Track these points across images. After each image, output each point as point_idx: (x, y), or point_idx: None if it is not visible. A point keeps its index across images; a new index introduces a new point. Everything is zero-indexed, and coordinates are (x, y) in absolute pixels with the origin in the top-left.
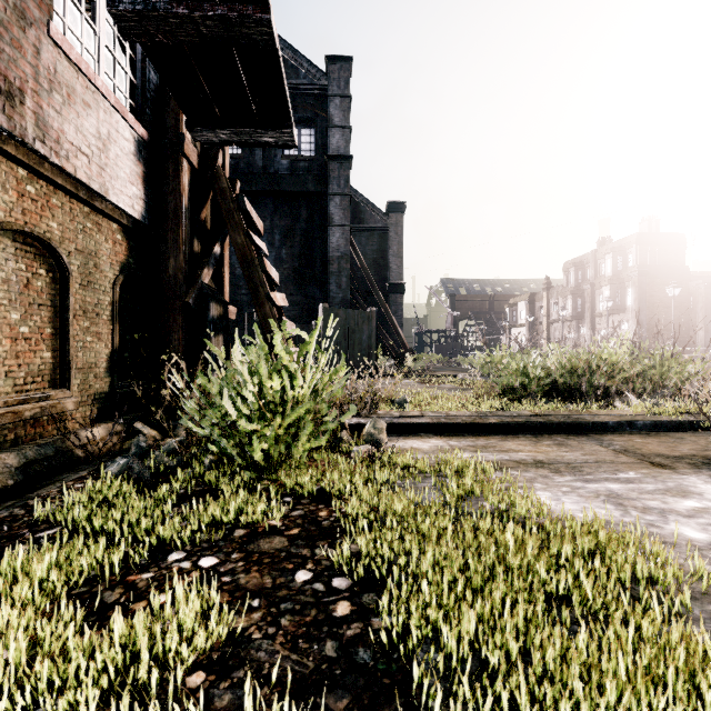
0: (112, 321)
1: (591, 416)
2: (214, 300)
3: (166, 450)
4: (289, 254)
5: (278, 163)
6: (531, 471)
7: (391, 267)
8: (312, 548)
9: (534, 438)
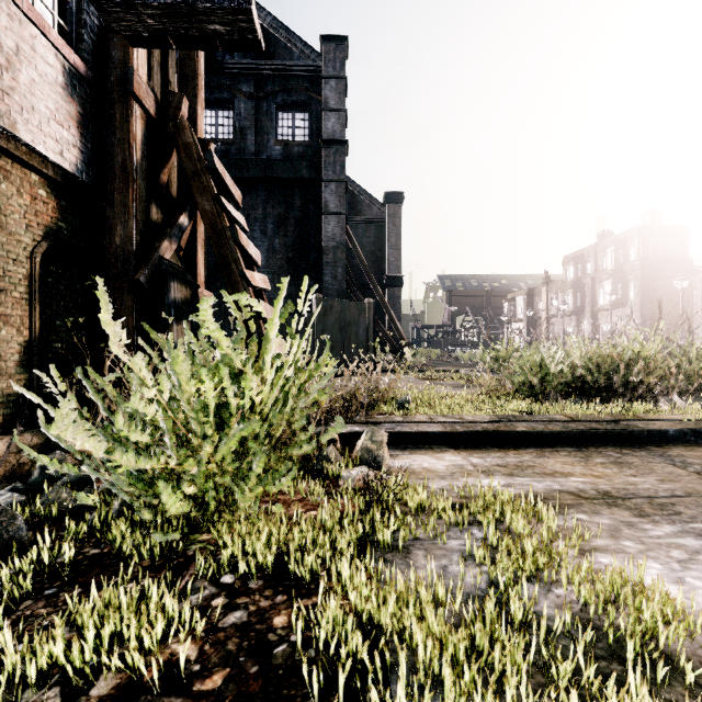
0: (30, 300)
1: (643, 422)
2: (178, 280)
3: (72, 479)
4: (282, 244)
5: (271, 149)
6: (604, 513)
7: (389, 259)
8: None
9: (579, 452)
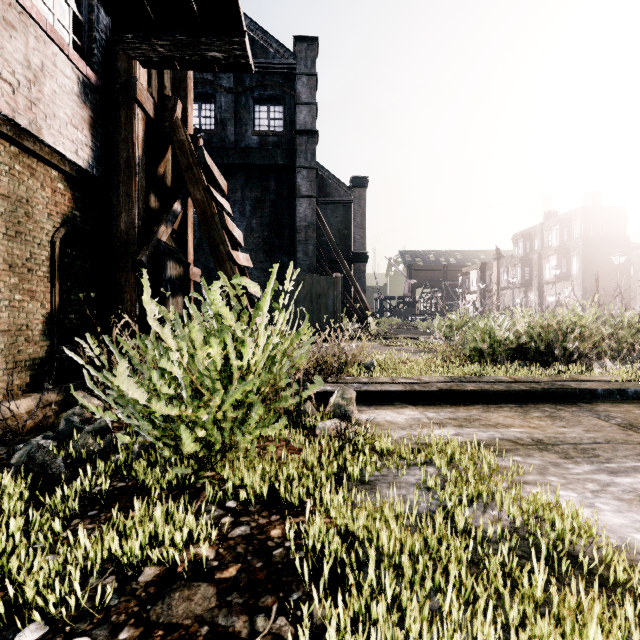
0: (51, 278)
1: (576, 382)
2: (173, 259)
3: (95, 428)
4: (259, 224)
5: (248, 138)
6: (535, 456)
7: (355, 237)
8: (252, 614)
9: (520, 408)
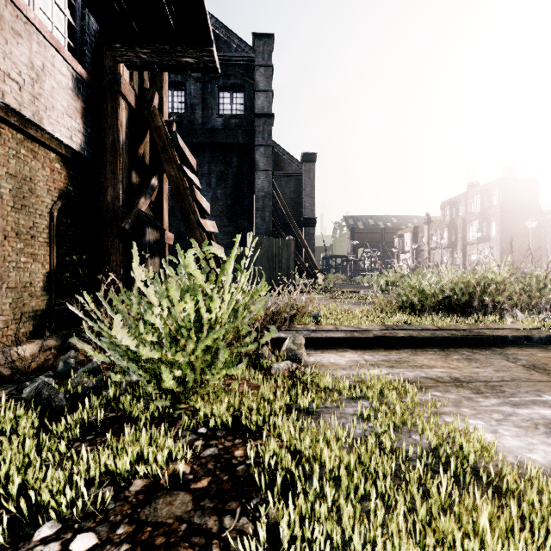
0: (50, 243)
1: (490, 330)
2: (151, 226)
3: (88, 369)
4: (223, 194)
5: (214, 120)
6: (452, 392)
7: (305, 205)
8: (221, 515)
9: (442, 352)
